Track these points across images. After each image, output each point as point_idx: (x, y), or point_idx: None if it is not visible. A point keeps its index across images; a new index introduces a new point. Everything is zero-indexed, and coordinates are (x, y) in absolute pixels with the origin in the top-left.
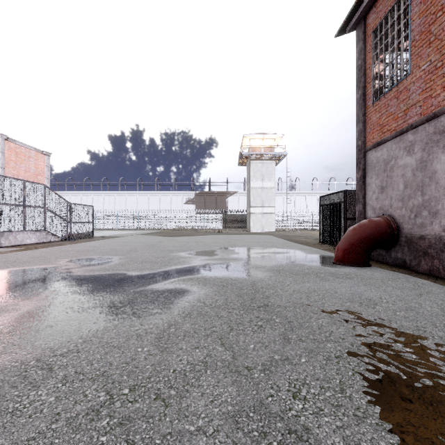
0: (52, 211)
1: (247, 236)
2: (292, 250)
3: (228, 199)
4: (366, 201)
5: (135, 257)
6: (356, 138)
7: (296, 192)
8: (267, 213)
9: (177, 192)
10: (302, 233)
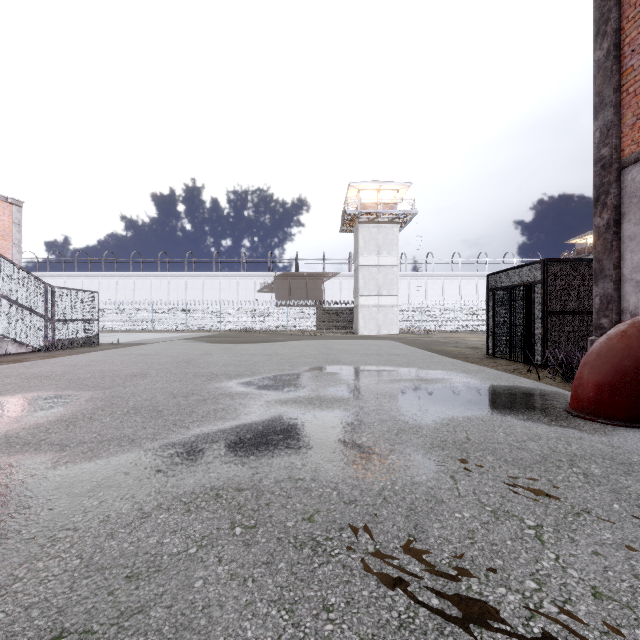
0: (13, 299)
1: (357, 342)
2: (450, 374)
3: (325, 284)
4: (622, 275)
5: (125, 395)
6: (594, 144)
7: (428, 275)
8: (385, 305)
9: (247, 274)
10: (441, 336)
